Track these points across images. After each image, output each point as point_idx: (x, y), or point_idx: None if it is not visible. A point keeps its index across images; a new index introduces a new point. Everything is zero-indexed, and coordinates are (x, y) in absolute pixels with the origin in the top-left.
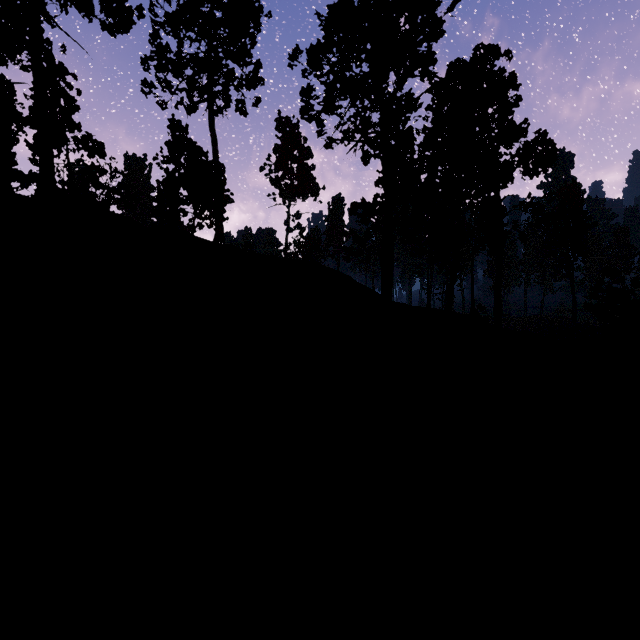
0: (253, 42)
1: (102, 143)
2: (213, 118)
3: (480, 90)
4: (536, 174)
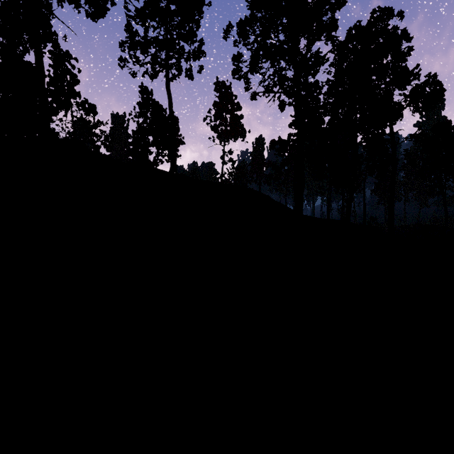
0: (198, 26)
1: (95, 105)
2: (169, 82)
3: (377, 45)
4: (425, 110)
